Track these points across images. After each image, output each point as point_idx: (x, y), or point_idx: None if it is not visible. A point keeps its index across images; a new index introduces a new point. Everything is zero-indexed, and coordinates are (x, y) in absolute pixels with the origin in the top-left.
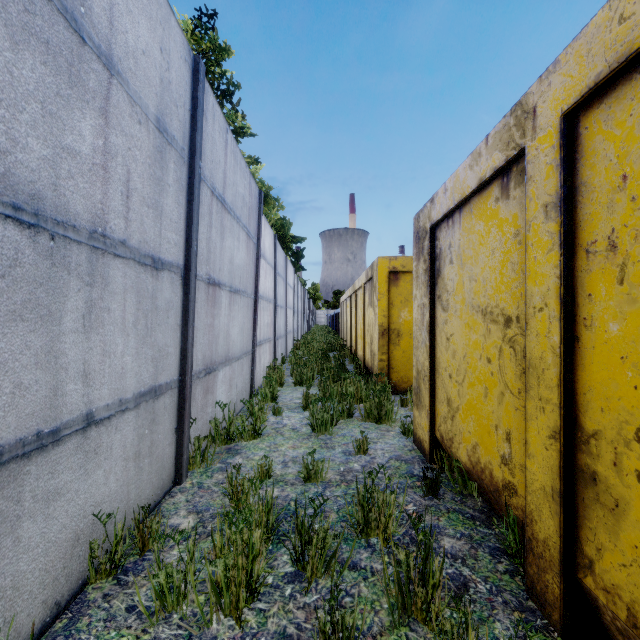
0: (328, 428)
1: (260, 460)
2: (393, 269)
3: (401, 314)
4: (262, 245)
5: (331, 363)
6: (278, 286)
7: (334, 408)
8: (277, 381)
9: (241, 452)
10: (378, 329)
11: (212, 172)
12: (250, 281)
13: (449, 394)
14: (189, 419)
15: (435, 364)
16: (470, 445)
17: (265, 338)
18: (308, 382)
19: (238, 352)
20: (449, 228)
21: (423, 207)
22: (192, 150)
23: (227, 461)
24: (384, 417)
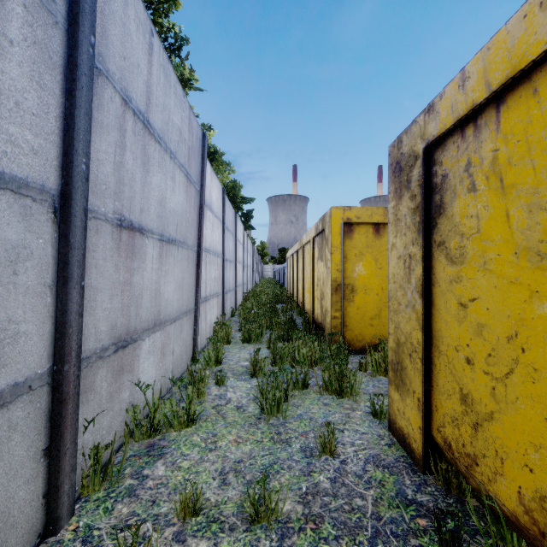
0: (281, 409)
1: (189, 469)
2: (347, 220)
3: (355, 268)
4: (208, 196)
5: (280, 317)
6: (227, 241)
7: (287, 380)
8: (224, 338)
9: (166, 452)
10: (331, 284)
11: (124, 73)
12: (191, 231)
13: (466, 387)
14: (75, 427)
15: (431, 337)
16: (531, 491)
17: (212, 293)
18: (256, 338)
19: (175, 312)
20: (466, 139)
21: (409, 125)
22: (74, 11)
23: (143, 472)
24: (346, 390)
